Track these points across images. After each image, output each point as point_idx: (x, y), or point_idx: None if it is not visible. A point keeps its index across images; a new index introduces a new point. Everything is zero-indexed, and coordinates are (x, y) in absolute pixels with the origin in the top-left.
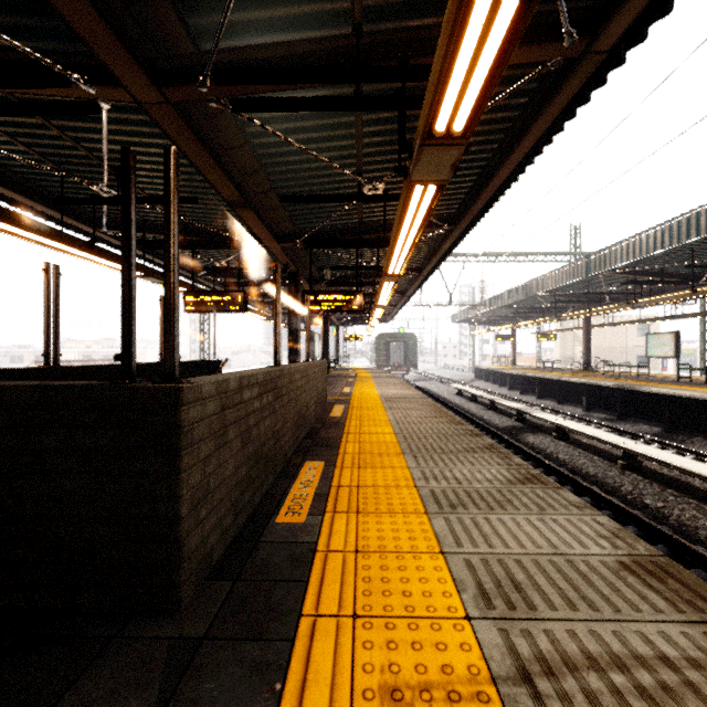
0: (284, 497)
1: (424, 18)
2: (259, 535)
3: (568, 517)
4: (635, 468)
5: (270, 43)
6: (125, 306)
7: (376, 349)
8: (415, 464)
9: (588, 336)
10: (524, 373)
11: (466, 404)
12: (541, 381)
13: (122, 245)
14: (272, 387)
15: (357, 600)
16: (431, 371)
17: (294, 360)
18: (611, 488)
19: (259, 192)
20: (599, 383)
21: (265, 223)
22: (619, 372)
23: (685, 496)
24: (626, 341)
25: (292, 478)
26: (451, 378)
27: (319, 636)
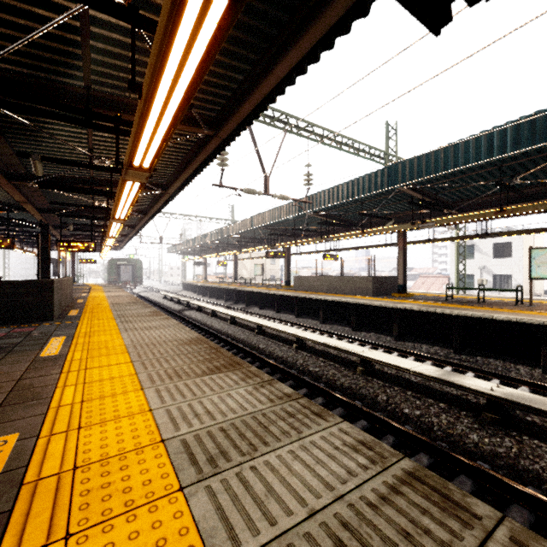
0: (68, 314)
1: (115, 176)
2: (64, 316)
3: (147, 310)
4: (214, 316)
5: (59, 175)
6: (38, 265)
7: (108, 270)
8: (113, 308)
9: (236, 264)
10: (203, 285)
11: (166, 302)
12: (210, 288)
13: (38, 253)
14: (61, 284)
15: (92, 317)
16: (155, 286)
17: (45, 278)
18: (201, 322)
19: (35, 196)
20: (228, 288)
21: (33, 204)
22: (245, 283)
23: (221, 320)
24: (266, 267)
25: (68, 312)
26: (168, 290)
27: (85, 319)
